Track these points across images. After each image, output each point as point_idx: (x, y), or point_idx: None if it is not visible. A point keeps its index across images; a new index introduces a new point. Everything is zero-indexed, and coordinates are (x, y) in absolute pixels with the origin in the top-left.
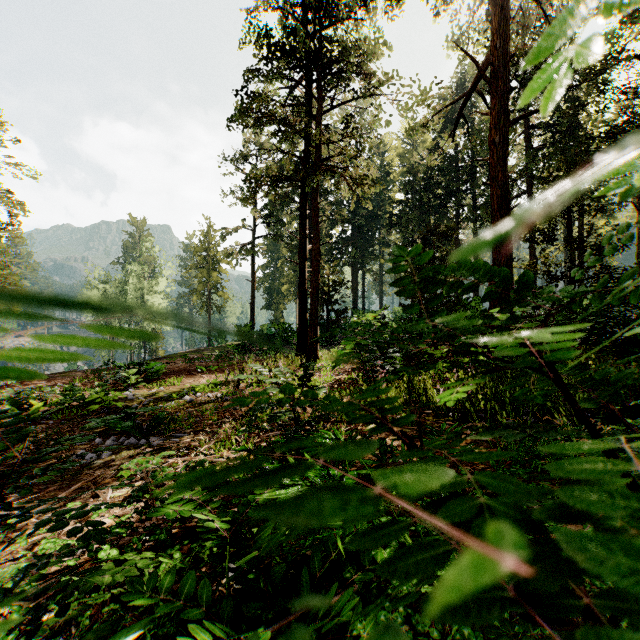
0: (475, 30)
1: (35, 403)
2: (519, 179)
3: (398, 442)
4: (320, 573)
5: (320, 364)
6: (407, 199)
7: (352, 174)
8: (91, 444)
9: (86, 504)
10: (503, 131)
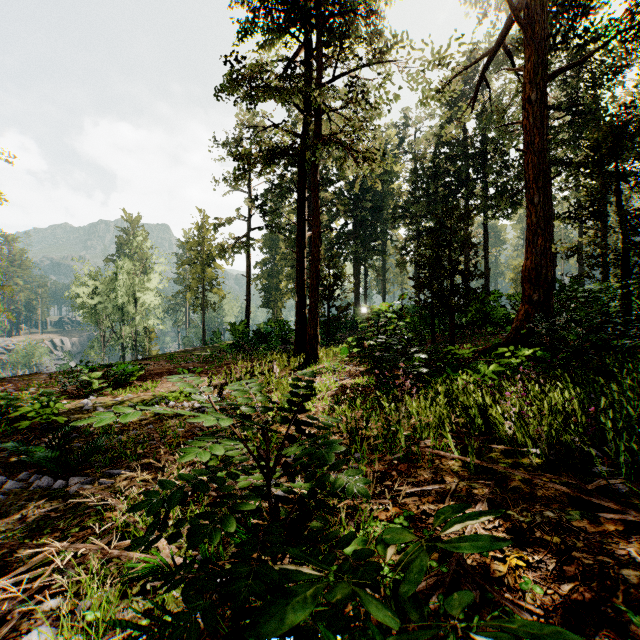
0: None
1: None
2: None
3: (477, 525)
4: None
5: (321, 365)
6: (413, 189)
7: (357, 150)
8: None
9: None
10: (540, 86)
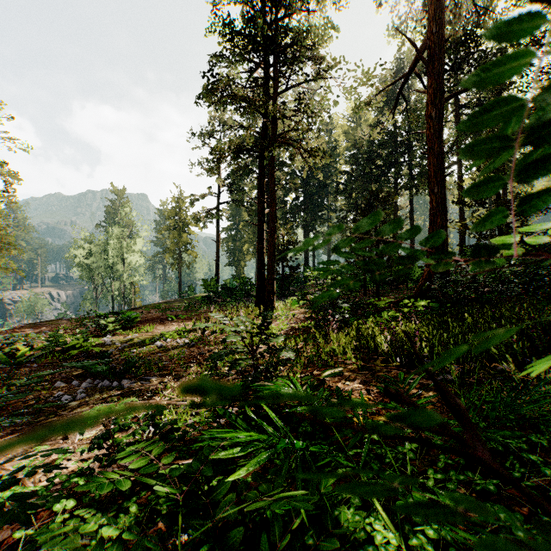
0: (413, 19)
1: (22, 348)
2: (450, 152)
3: (351, 387)
4: (281, 543)
5: (276, 313)
6: (352, 170)
7: (304, 146)
8: (68, 386)
9: (24, 467)
10: (439, 106)
